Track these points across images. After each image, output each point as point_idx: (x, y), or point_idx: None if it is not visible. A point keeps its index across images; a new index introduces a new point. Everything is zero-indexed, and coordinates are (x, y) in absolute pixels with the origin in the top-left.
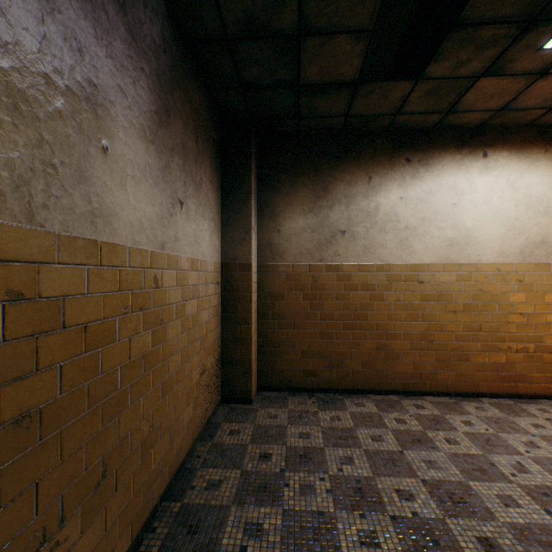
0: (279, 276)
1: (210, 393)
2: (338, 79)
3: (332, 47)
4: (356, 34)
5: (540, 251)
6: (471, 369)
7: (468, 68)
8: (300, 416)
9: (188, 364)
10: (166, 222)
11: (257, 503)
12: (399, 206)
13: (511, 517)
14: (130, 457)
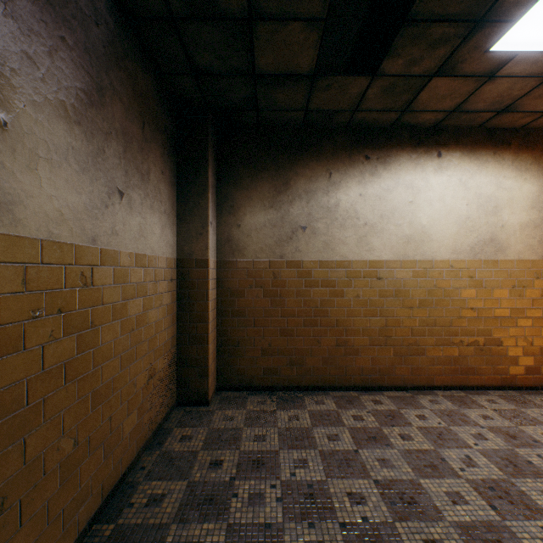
0: (239, 272)
1: (161, 397)
2: (294, 71)
3: (285, 34)
4: (309, 22)
5: (489, 248)
6: (426, 363)
7: (421, 67)
8: (258, 417)
9: (131, 368)
10: (99, 213)
11: (200, 518)
12: (359, 203)
13: (458, 516)
14: (44, 482)
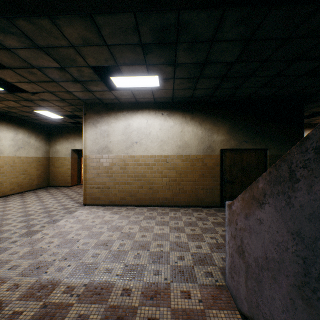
0: None
1: None
2: None
3: None
4: None
5: None
6: None
7: (319, 118)
8: None
9: None
10: None
11: None
12: None
13: None
14: None
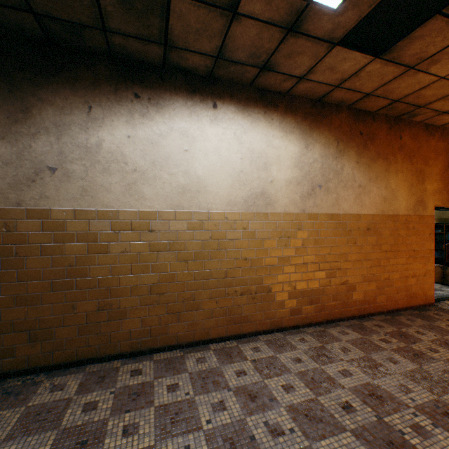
0: None
1: None
2: None
3: None
4: None
5: (261, 202)
6: (202, 317)
7: None
8: None
9: None
10: None
11: None
12: (127, 145)
13: None
14: None
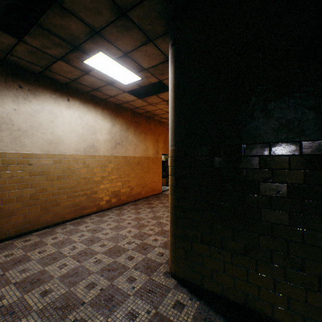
0: None
1: None
2: None
3: None
4: None
5: (92, 150)
6: (62, 209)
7: (52, 51)
8: None
9: None
10: None
11: None
12: (14, 115)
13: (62, 273)
14: None
